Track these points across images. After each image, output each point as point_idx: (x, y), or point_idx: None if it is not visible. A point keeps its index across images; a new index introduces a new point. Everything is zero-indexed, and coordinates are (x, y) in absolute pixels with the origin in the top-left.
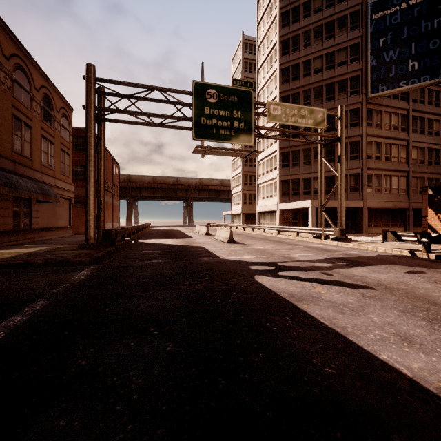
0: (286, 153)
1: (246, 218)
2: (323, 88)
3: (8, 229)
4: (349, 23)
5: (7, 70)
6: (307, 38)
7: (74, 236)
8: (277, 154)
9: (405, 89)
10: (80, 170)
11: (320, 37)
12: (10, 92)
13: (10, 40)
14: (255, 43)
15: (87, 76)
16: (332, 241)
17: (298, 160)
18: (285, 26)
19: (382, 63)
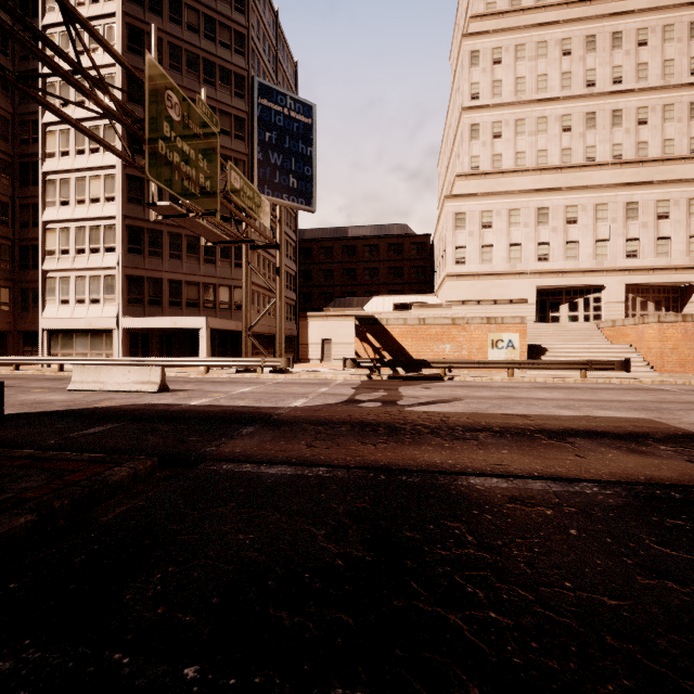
0: (138, 229)
1: None
2: None
3: None
4: (234, 84)
5: None
6: (176, 58)
7: None
8: (117, 224)
9: (288, 204)
10: None
11: (197, 72)
12: None
13: None
14: None
15: None
16: (277, 374)
17: (159, 248)
18: (136, 3)
19: (268, 162)
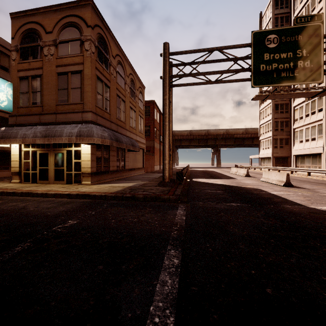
0: None
1: (276, 161)
2: None
3: (114, 169)
4: None
5: (114, 65)
6: None
7: (146, 174)
8: None
9: None
10: (147, 129)
11: None
12: (115, 80)
13: (115, 46)
14: None
15: (163, 52)
16: None
17: None
18: None
19: None
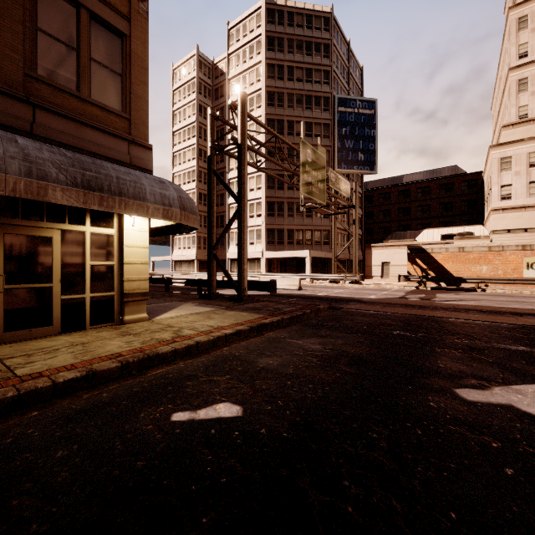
0: (272, 202)
1: (200, 265)
2: None
3: None
4: (323, 104)
5: None
6: (291, 101)
7: None
8: (263, 201)
9: (357, 172)
10: None
11: (301, 105)
12: None
13: None
14: (210, 66)
15: (243, 105)
16: (354, 284)
17: (282, 212)
18: (271, 78)
19: (344, 147)
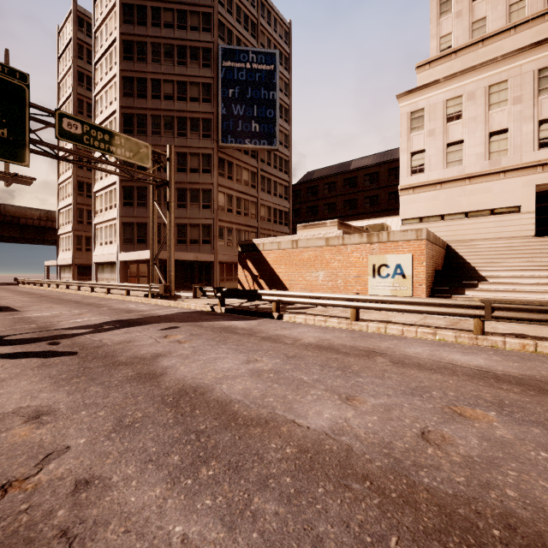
0: (130, 188)
1: (81, 271)
2: (175, 120)
3: None
4: (202, 58)
5: None
6: (156, 53)
7: None
8: (117, 186)
9: (250, 147)
10: None
11: (172, 59)
12: None
13: None
14: None
15: None
16: (158, 300)
17: (145, 200)
18: (128, 23)
19: (231, 114)
